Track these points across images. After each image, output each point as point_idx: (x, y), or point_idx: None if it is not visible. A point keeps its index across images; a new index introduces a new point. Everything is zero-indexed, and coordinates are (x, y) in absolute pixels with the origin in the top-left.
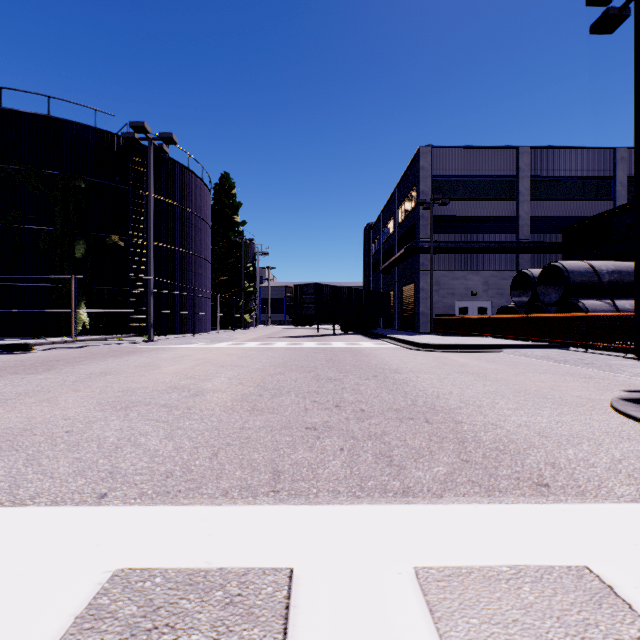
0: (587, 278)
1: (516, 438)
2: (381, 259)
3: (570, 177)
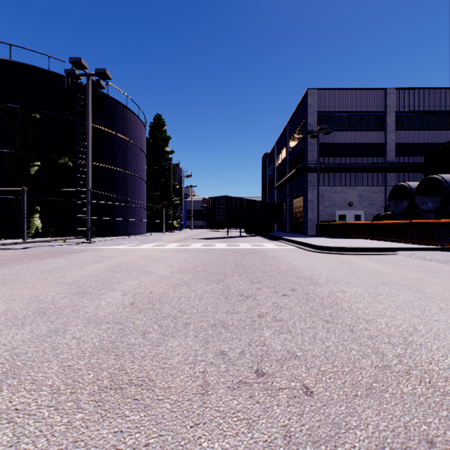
0: None
1: None
2: (275, 179)
3: (428, 112)
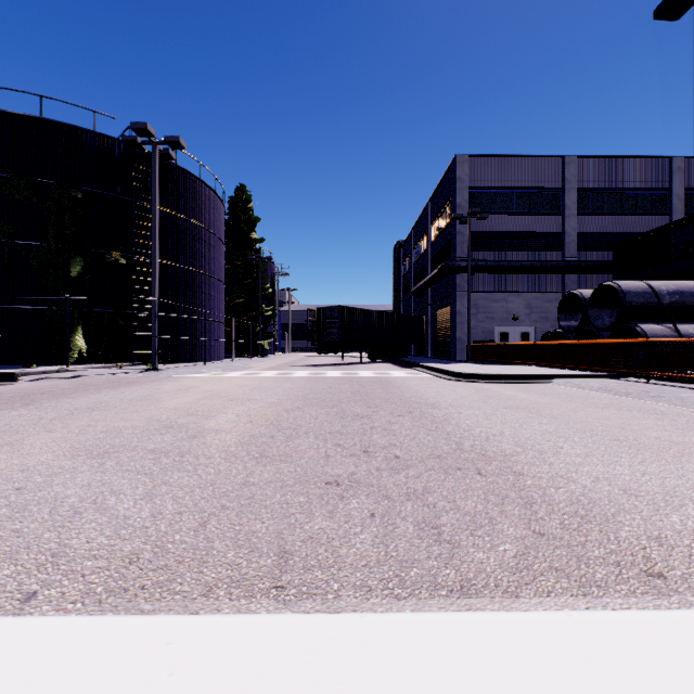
0: (645, 299)
1: (598, 497)
2: (412, 280)
3: (621, 189)
